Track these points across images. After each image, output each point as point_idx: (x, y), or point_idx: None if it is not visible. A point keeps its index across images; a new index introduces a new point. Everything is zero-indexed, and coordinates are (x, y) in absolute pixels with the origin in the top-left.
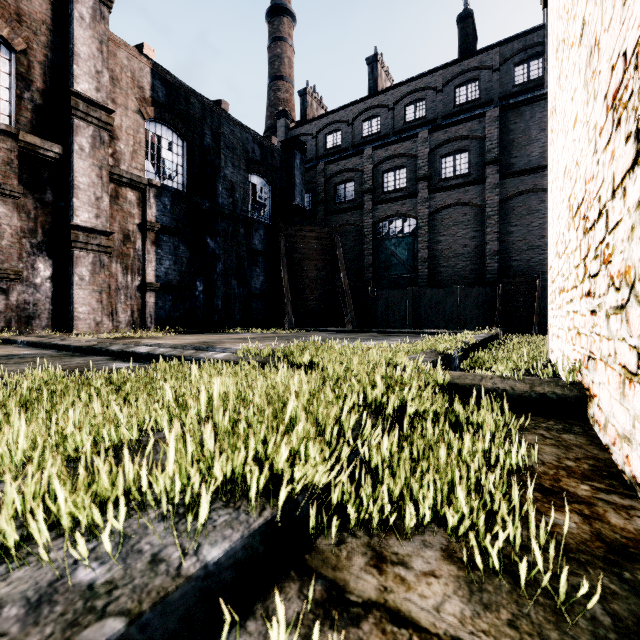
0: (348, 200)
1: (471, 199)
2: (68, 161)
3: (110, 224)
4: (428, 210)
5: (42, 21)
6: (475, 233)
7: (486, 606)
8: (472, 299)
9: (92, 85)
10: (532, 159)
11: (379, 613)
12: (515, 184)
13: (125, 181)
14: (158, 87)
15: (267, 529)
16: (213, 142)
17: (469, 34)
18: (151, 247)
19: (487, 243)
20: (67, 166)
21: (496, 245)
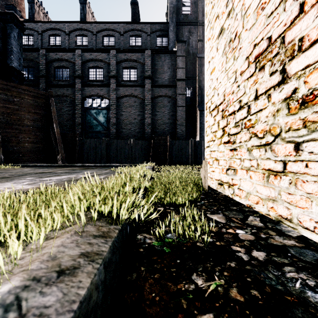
0: (64, 79)
1: (138, 94)
2: None
3: None
4: (116, 96)
5: None
6: (140, 112)
7: None
8: (139, 147)
9: None
10: (165, 81)
11: None
12: (158, 91)
13: None
14: None
15: None
16: None
17: (136, 13)
18: None
19: (145, 118)
20: None
21: (149, 120)
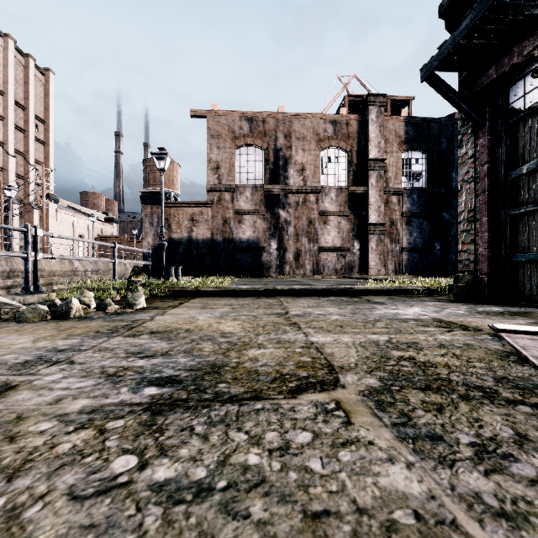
0: None
1: None
2: (366, 192)
3: (384, 218)
4: None
5: (356, 132)
6: None
7: (447, 297)
8: None
9: (376, 151)
10: None
11: (435, 296)
12: None
13: (391, 193)
14: (409, 130)
15: (425, 290)
16: (447, 145)
17: None
18: (405, 226)
19: None
20: (365, 195)
21: None
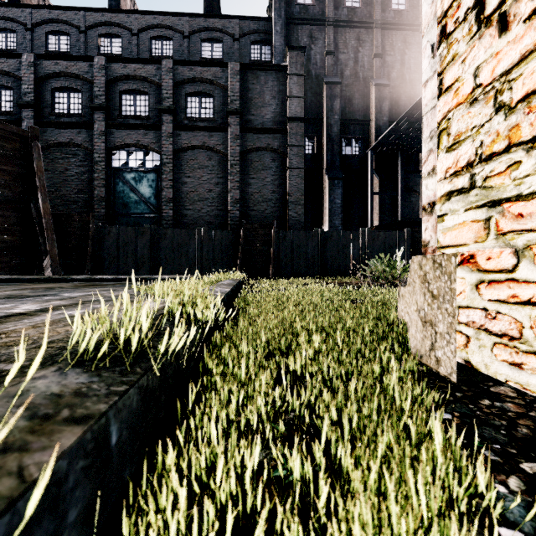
0: (72, 113)
1: (215, 145)
2: None
3: None
4: (173, 147)
5: None
6: (219, 179)
7: None
8: (216, 242)
9: None
10: (266, 121)
11: None
12: (253, 140)
13: None
14: None
15: None
16: None
17: (214, 0)
18: None
19: (230, 190)
20: None
21: (238, 193)
